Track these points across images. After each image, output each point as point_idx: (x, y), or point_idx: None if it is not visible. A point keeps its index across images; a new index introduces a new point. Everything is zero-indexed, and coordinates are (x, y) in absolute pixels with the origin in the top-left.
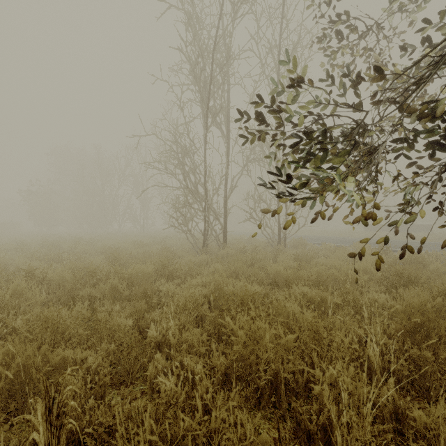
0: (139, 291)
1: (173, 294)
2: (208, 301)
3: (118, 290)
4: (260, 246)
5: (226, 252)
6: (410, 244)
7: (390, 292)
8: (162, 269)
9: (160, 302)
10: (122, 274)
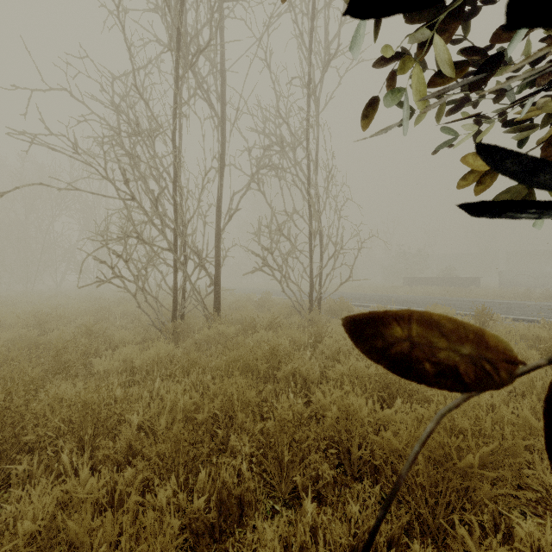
0: None
1: None
2: None
3: None
4: (282, 315)
5: (215, 333)
6: (486, 304)
7: None
8: None
9: None
10: None
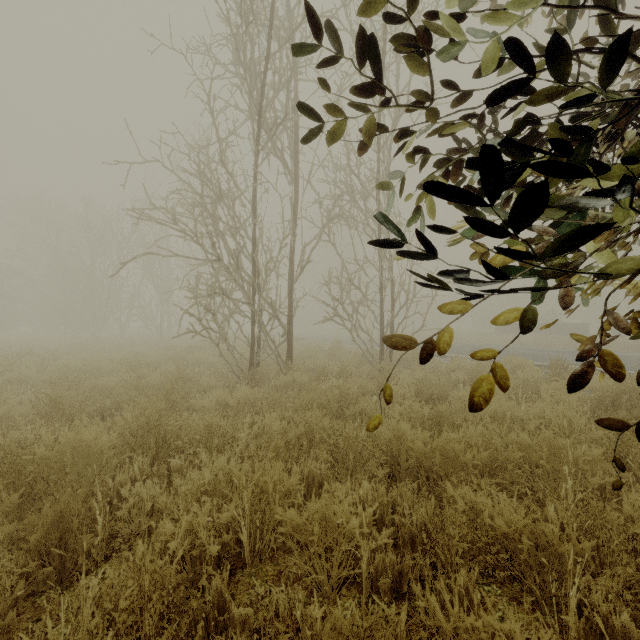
0: (43, 524)
1: (154, 509)
2: (236, 534)
3: (5, 507)
4: (352, 364)
5: (290, 379)
6: None
7: (635, 478)
8: (143, 433)
9: (120, 531)
10: (23, 463)
